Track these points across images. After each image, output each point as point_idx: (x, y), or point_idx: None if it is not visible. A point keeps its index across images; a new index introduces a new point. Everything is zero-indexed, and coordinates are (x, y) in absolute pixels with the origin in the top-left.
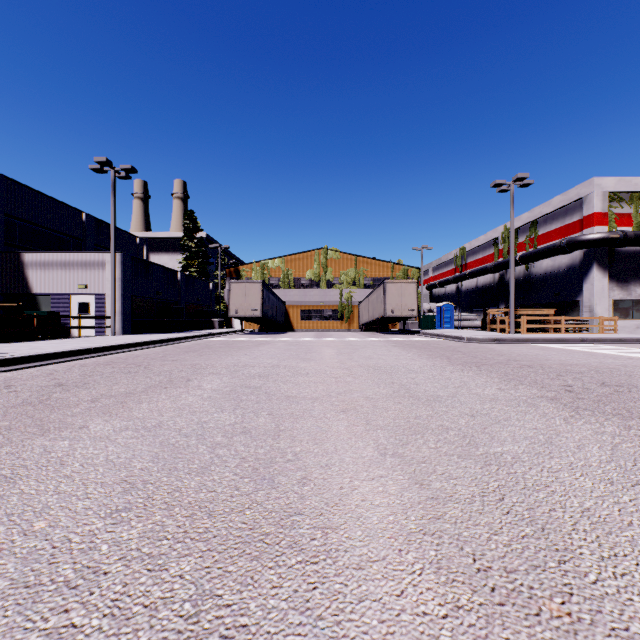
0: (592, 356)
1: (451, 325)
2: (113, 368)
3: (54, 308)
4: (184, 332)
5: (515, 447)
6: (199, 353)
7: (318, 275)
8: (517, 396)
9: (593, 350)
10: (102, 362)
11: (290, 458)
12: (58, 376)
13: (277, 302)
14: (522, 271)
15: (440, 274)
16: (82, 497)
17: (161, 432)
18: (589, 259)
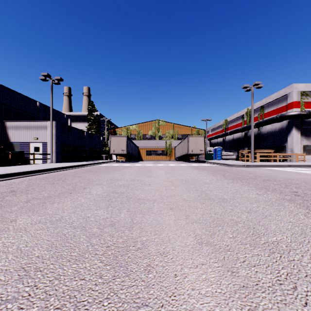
0: (298, 174)
1: (220, 158)
2: (45, 181)
3: (21, 149)
4: (87, 161)
5: (284, 237)
6: (93, 172)
7: (154, 133)
8: (269, 198)
9: (297, 171)
10: (41, 177)
11: (139, 246)
12: (14, 186)
13: (134, 146)
14: (256, 131)
15: (215, 133)
16: None
17: (60, 225)
18: (291, 125)
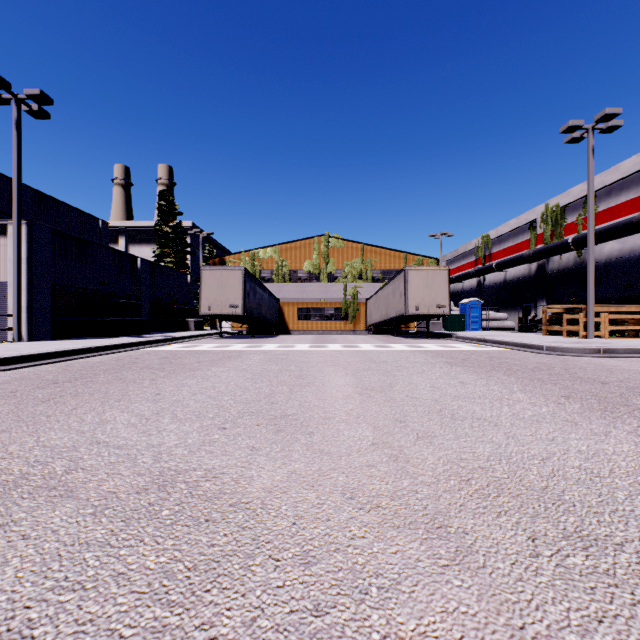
0: None
1: (479, 326)
2: None
3: None
4: (138, 336)
5: None
6: (63, 389)
7: (318, 267)
8: None
9: None
10: None
11: None
12: None
13: (268, 298)
14: (572, 259)
15: (456, 268)
16: None
17: None
18: None
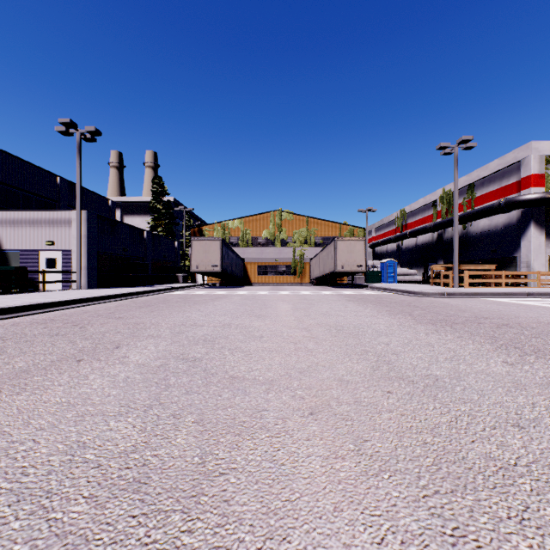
0: None
1: (394, 279)
2: (44, 328)
3: (23, 263)
4: (148, 286)
5: None
6: (152, 308)
7: (273, 234)
8: (544, 377)
9: None
10: (40, 320)
11: None
12: None
13: (236, 258)
14: (460, 230)
15: (382, 234)
16: None
17: None
18: (526, 218)
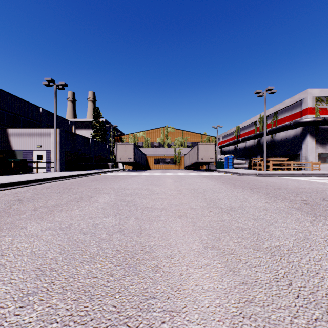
0: (311, 183)
1: (232, 166)
2: (51, 190)
3: (24, 157)
4: (93, 170)
5: (287, 242)
6: (99, 181)
7: (163, 140)
8: (278, 207)
9: (310, 180)
10: (46, 186)
11: (147, 250)
12: (19, 195)
13: (142, 154)
14: (269, 138)
15: (226, 140)
16: (6, 282)
17: (69, 231)
18: (305, 132)
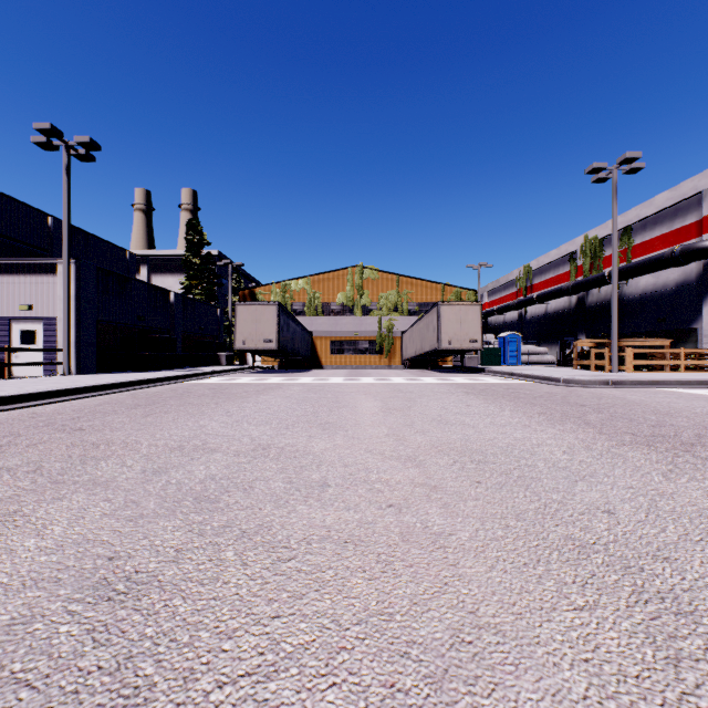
0: None
1: (517, 360)
2: None
3: None
4: (174, 370)
5: None
6: (151, 409)
7: (352, 299)
8: None
9: None
10: None
11: None
12: None
13: (300, 331)
14: (610, 292)
15: (498, 299)
16: None
17: None
18: None
